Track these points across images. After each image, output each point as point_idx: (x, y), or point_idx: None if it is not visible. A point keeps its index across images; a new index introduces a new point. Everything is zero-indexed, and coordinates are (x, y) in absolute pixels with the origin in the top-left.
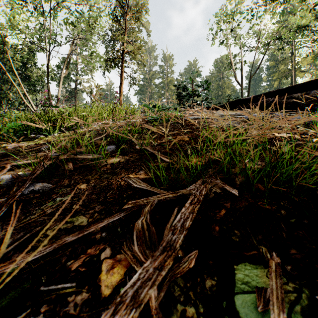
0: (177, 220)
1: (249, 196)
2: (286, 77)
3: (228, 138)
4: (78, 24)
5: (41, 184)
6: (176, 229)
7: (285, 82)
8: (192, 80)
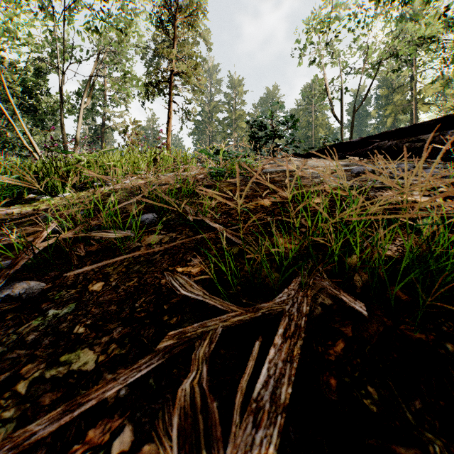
0: (262, 382)
1: (382, 311)
2: (404, 112)
3: (332, 203)
4: (106, 31)
5: (25, 284)
6: (262, 411)
7: (402, 119)
8: (272, 114)
